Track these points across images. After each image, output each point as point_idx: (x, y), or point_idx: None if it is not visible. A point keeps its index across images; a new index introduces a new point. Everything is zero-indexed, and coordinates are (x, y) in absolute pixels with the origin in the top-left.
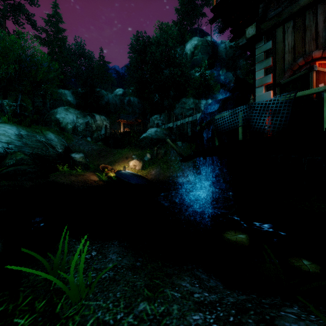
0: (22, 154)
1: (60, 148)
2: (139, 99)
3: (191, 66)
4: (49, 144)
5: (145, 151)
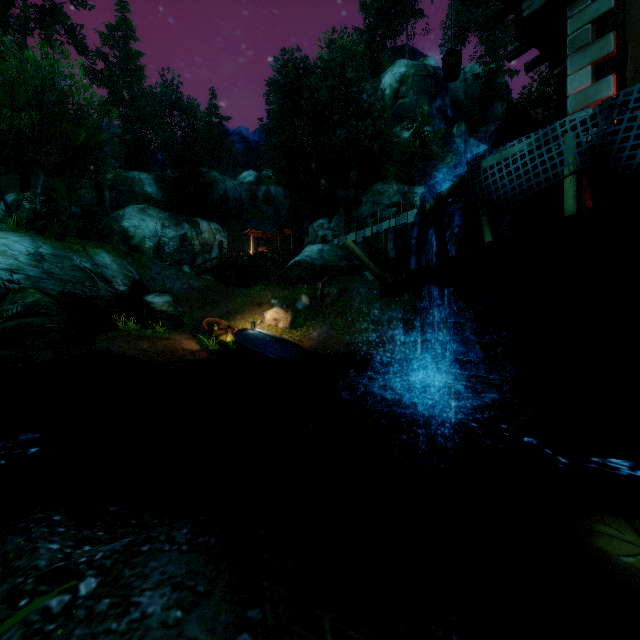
0: (37, 293)
1: (123, 284)
2: (288, 189)
3: (393, 119)
4: (99, 275)
5: (299, 290)
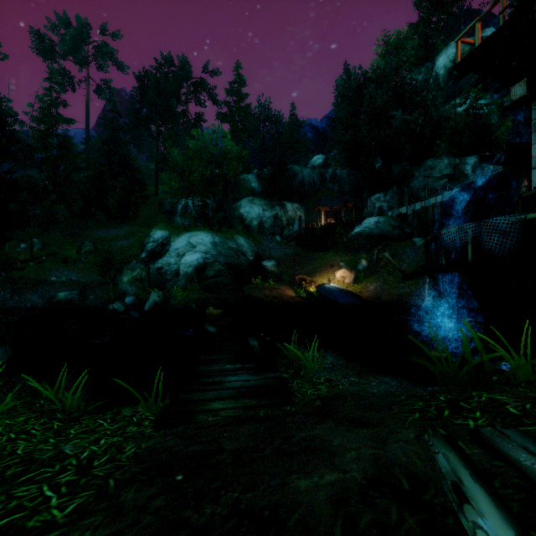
0: (219, 265)
1: (251, 256)
2: (350, 167)
3: (446, 96)
4: (240, 251)
5: (359, 255)
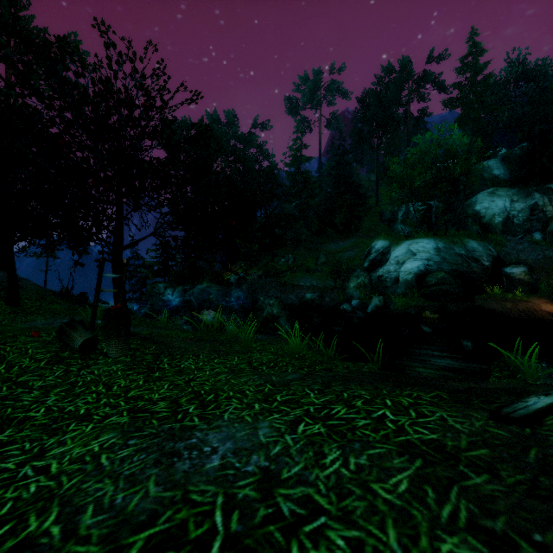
0: (442, 272)
1: (487, 261)
2: None
3: None
4: (471, 257)
5: None
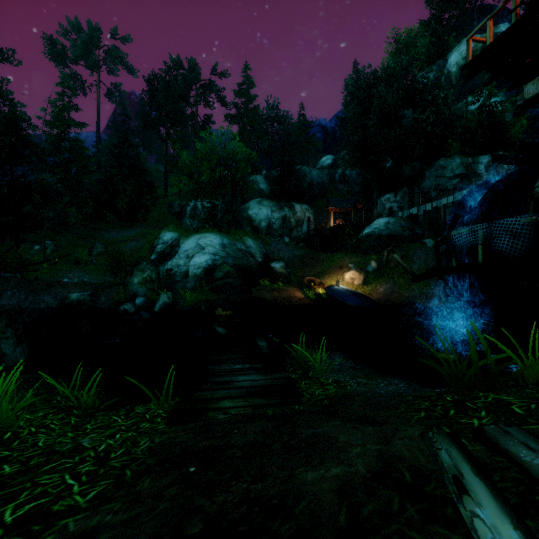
0: (228, 266)
1: (260, 257)
2: (359, 168)
3: (459, 93)
4: (249, 253)
5: (369, 257)
